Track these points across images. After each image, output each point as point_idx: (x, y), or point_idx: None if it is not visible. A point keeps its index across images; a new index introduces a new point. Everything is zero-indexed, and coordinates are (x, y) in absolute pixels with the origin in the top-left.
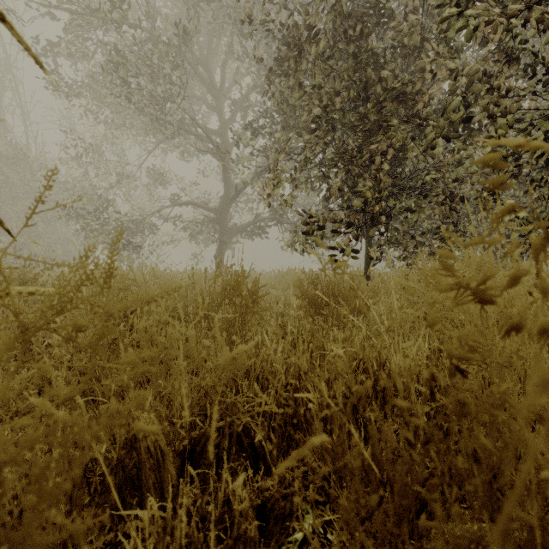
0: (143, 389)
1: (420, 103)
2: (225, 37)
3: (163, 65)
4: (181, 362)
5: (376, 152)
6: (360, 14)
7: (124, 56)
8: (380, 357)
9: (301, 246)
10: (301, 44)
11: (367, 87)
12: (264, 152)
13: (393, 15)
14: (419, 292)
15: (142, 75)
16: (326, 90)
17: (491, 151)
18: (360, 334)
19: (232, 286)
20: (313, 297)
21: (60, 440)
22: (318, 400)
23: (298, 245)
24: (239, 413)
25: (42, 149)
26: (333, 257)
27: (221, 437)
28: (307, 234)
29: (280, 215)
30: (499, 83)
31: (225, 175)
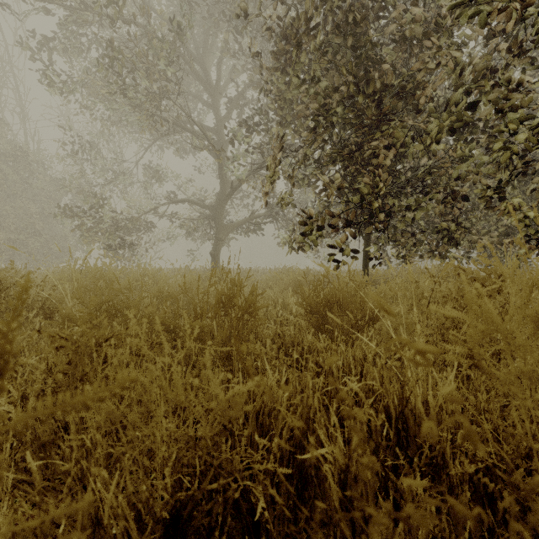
0: (119, 436)
1: (423, 98)
2: (221, 34)
3: (158, 61)
4: (162, 413)
5: (376, 149)
6: (360, 6)
7: (119, 52)
8: (403, 390)
9: (298, 244)
10: (299, 37)
11: (367, 81)
12: (260, 149)
13: (394, 8)
14: (426, 297)
15: (137, 72)
16: (324, 85)
17: (501, 147)
18: (370, 350)
19: (227, 297)
20: (315, 304)
21: (7, 514)
22: (334, 454)
23: (295, 244)
24: (236, 474)
25: (39, 146)
26: (331, 257)
27: (213, 502)
28: (305, 233)
29: (275, 212)
30: (510, 76)
31: (221, 172)
